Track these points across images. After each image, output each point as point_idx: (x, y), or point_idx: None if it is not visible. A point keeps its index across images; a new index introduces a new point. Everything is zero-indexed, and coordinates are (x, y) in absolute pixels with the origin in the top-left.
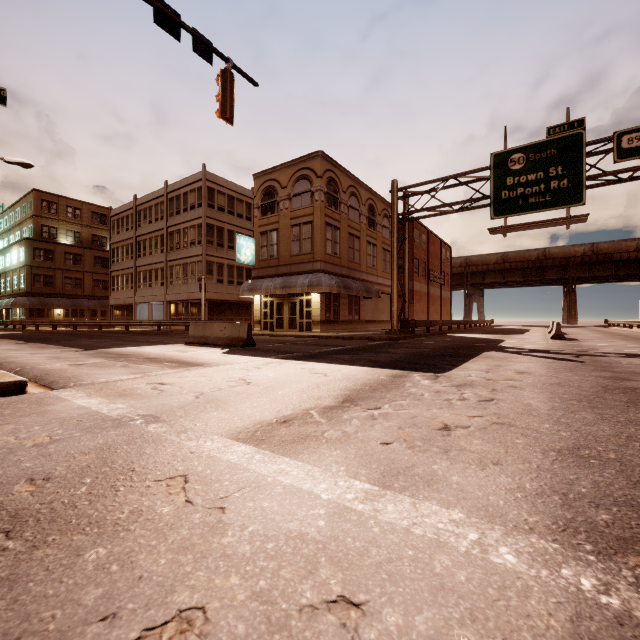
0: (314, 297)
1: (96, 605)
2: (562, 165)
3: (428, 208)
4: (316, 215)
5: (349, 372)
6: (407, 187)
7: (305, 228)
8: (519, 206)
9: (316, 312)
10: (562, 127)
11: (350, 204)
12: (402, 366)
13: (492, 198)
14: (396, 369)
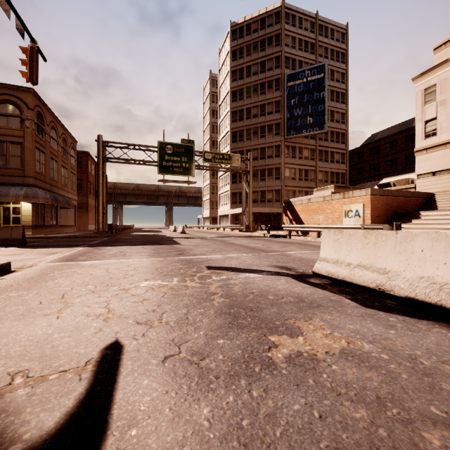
0: (25, 206)
1: (221, 262)
2: (187, 157)
3: (123, 159)
4: (27, 139)
5: (150, 247)
6: (109, 142)
7: (13, 146)
8: (170, 171)
9: (27, 218)
10: (187, 141)
11: (51, 135)
12: (161, 244)
13: (158, 163)
14: (163, 245)
